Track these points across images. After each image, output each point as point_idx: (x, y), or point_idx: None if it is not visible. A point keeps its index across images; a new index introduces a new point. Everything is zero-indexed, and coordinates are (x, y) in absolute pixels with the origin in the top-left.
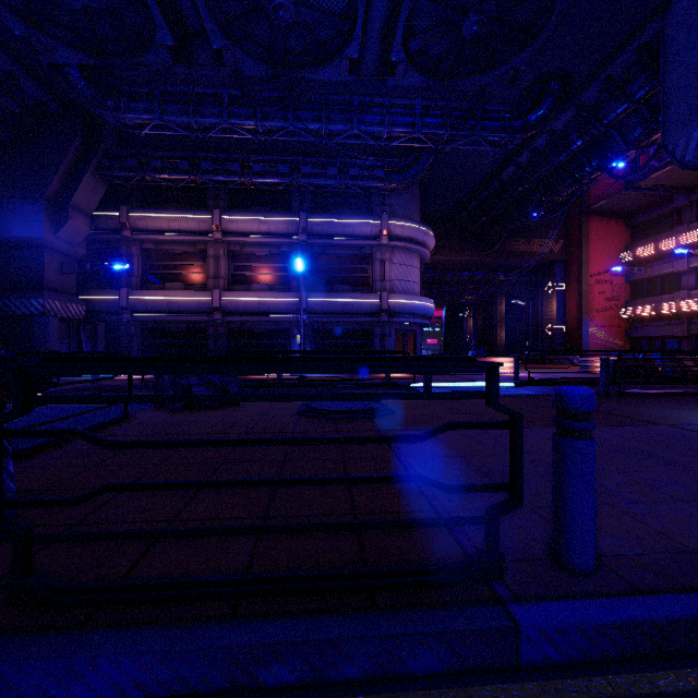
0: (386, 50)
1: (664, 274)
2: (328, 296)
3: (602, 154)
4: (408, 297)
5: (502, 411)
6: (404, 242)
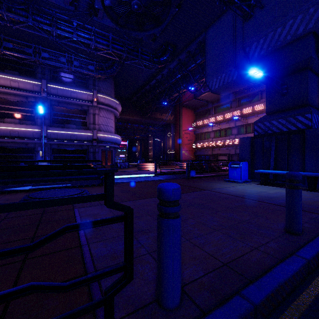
0: (92, 0)
1: (205, 132)
2: (61, 129)
3: (187, 82)
4: (108, 133)
5: (116, 209)
6: (105, 106)
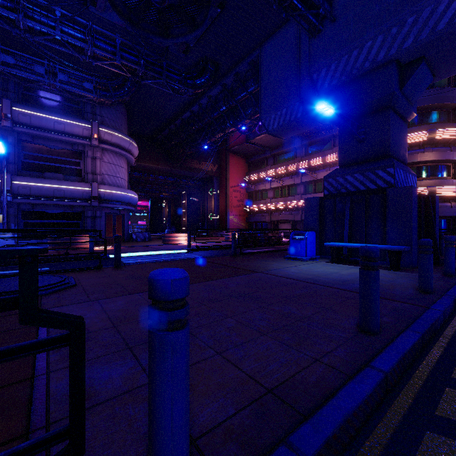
0: None
1: (262, 190)
2: (38, 180)
3: (235, 118)
4: (116, 188)
5: (43, 325)
6: (112, 147)
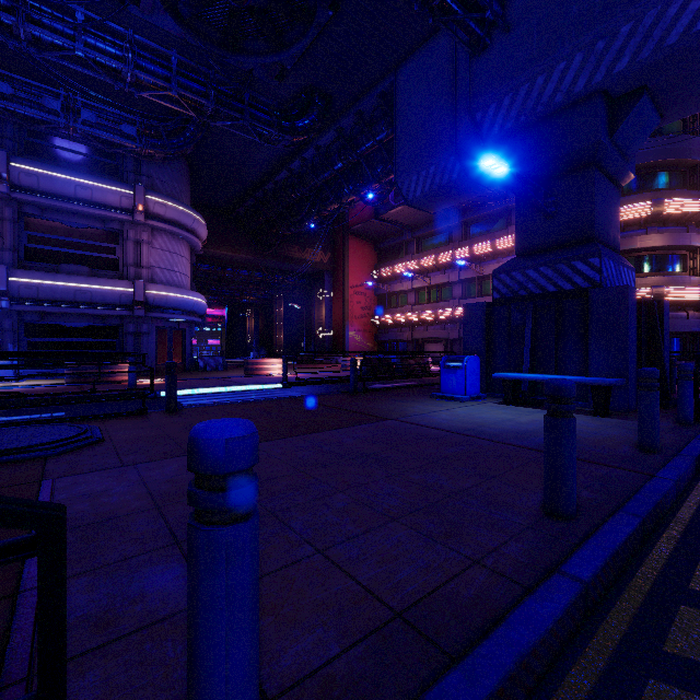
0: None
1: (398, 291)
2: (50, 277)
3: (357, 180)
4: (172, 289)
5: None
6: (167, 224)
